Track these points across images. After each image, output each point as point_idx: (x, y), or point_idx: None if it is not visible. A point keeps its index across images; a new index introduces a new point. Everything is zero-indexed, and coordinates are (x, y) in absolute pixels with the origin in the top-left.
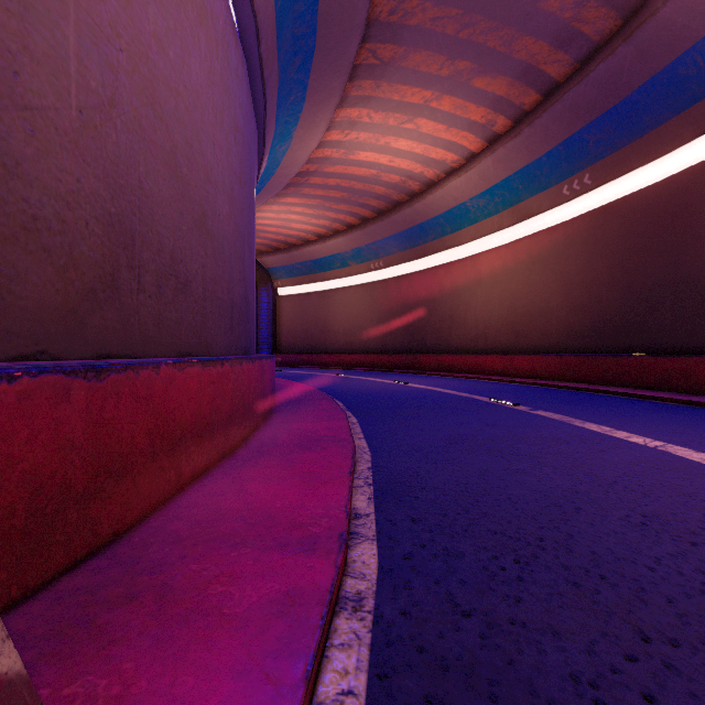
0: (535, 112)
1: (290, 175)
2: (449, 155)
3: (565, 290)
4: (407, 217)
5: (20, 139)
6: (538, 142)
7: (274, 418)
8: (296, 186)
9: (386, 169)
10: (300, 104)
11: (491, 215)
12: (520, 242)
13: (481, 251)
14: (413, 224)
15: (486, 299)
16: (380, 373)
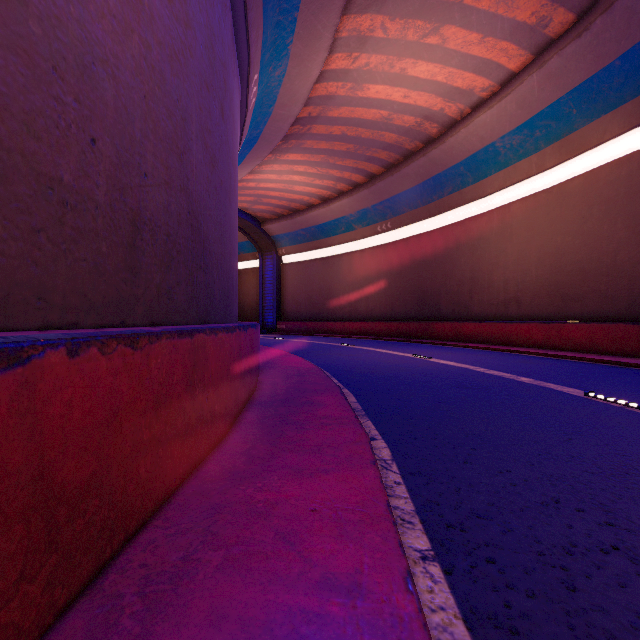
0: None
1: (289, 119)
2: (479, 81)
3: None
4: (420, 169)
5: None
6: (613, 39)
7: (228, 449)
8: (298, 138)
9: (399, 108)
10: None
11: (529, 154)
12: (569, 184)
13: (513, 201)
14: (427, 176)
15: (519, 256)
16: (390, 343)
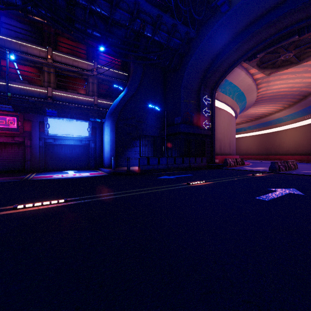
0: (293, 105)
1: None
2: (274, 109)
3: (307, 140)
4: (264, 120)
5: (234, 146)
6: (295, 109)
7: None
8: None
9: (257, 112)
10: (239, 114)
11: (289, 120)
12: (297, 127)
13: (287, 128)
14: (266, 121)
15: (288, 141)
16: (256, 160)
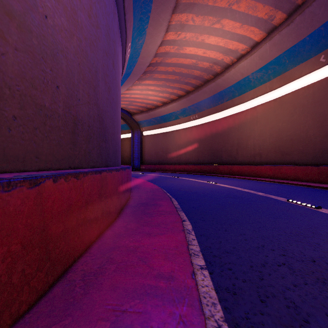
0: (306, 3)
1: (146, 64)
2: (240, 46)
3: (320, 124)
4: (212, 88)
5: None
6: (304, 26)
7: (117, 225)
8: (150, 73)
9: (201, 58)
10: (149, 4)
11: (265, 82)
12: (285, 97)
13: (258, 105)
14: (215, 92)
15: (260, 132)
16: (197, 176)
